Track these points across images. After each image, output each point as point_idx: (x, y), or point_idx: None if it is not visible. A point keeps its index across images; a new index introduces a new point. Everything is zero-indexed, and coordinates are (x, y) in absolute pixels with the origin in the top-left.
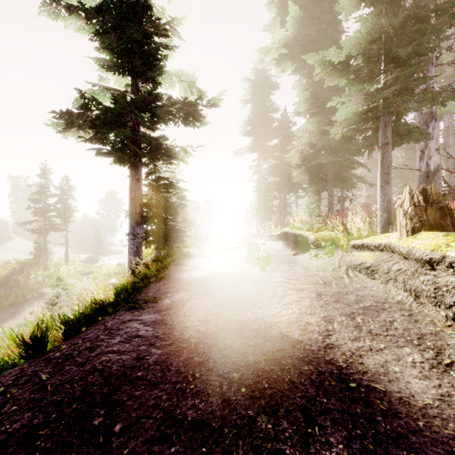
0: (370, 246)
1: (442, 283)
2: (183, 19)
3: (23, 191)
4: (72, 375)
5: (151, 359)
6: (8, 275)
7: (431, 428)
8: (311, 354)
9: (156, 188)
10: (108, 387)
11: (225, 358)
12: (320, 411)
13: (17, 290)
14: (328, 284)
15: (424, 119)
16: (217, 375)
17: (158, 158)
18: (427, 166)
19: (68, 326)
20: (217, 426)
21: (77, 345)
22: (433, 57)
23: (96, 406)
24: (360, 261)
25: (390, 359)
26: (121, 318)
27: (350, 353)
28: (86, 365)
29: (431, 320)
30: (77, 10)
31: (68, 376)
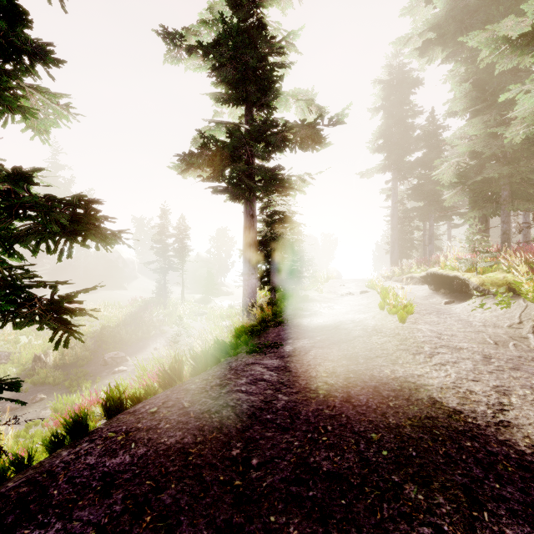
0: None
1: None
2: (301, 30)
3: (146, 232)
4: (209, 407)
5: (278, 404)
6: (136, 312)
7: None
8: (475, 429)
9: (271, 224)
10: (241, 423)
11: (360, 416)
12: (490, 497)
13: (143, 326)
14: (502, 344)
15: None
16: (351, 432)
17: (273, 190)
18: None
19: (197, 363)
20: (356, 483)
21: (208, 381)
22: None
23: (232, 438)
24: None
25: None
26: (244, 360)
27: None
28: (219, 400)
29: None
30: (196, 49)
31: (206, 407)
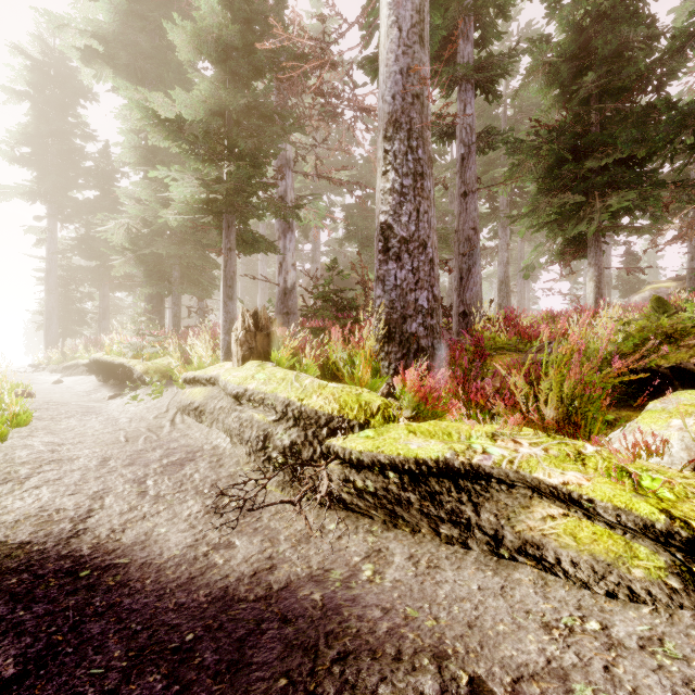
0: (202, 379)
1: (245, 418)
2: None
3: None
4: None
5: None
6: None
7: (159, 580)
8: (37, 556)
9: None
10: None
11: None
12: (1, 633)
13: None
14: (134, 440)
15: (283, 228)
16: None
17: None
18: (285, 281)
19: None
20: None
21: None
22: (290, 161)
23: None
24: (190, 400)
25: (163, 521)
26: None
27: (110, 532)
28: None
29: (237, 461)
30: None
31: None
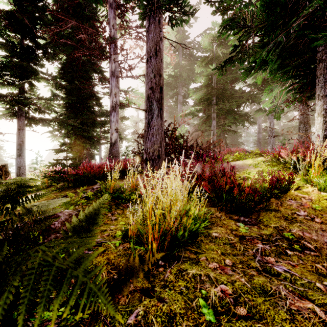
0: None
1: None
2: None
3: None
4: None
5: None
6: None
7: None
8: None
9: None
10: None
11: None
12: None
13: None
14: None
15: (110, 110)
16: None
17: None
18: (111, 139)
19: None
20: None
21: None
22: (115, 72)
23: None
24: None
25: None
26: None
27: None
28: None
29: None
30: None
31: None
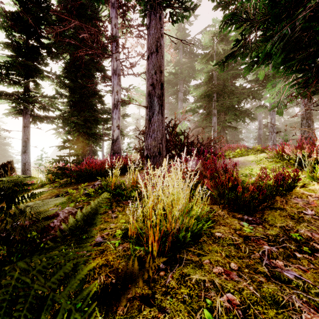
0: None
1: None
2: None
3: None
4: None
5: None
6: None
7: None
8: None
9: None
10: None
11: None
12: None
13: None
14: None
15: (112, 107)
16: None
17: None
18: (113, 136)
19: None
20: None
21: None
22: (116, 70)
23: None
24: None
25: None
26: None
27: None
28: None
29: None
30: None
31: None
